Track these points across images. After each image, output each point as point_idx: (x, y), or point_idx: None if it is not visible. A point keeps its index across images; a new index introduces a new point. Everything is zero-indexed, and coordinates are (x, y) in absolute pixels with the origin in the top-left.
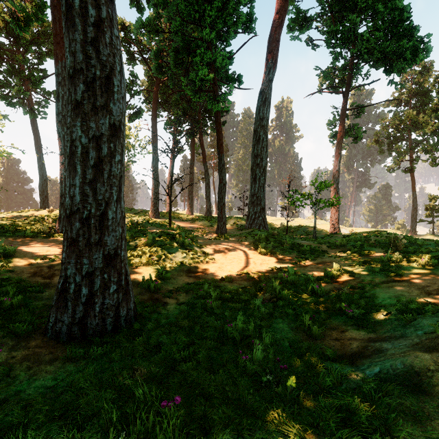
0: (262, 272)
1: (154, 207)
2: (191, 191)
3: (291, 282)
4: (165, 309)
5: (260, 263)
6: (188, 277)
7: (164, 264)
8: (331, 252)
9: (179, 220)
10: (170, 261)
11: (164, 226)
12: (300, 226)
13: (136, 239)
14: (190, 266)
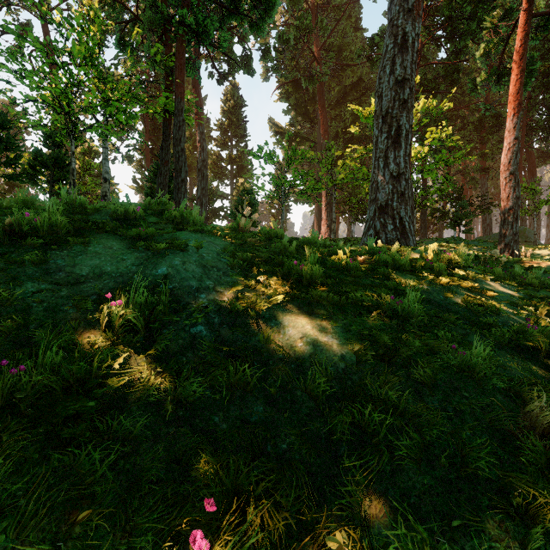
0: None
1: None
2: None
3: None
4: None
5: None
6: None
7: None
8: None
9: None
10: None
11: None
12: None
13: None
14: None
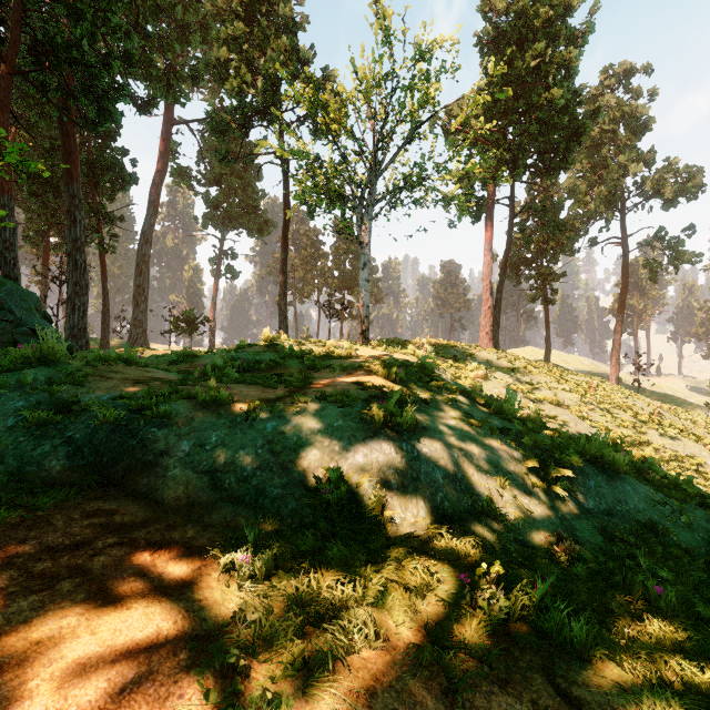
0: None
1: None
2: (44, 306)
3: None
4: None
5: None
6: None
7: None
8: None
9: None
10: None
11: None
12: None
13: None
14: None
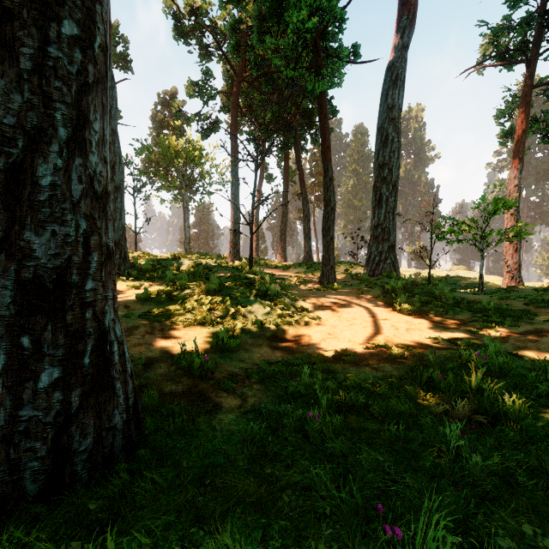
0: (416, 346)
1: (234, 249)
2: (284, 229)
3: (497, 372)
4: (210, 423)
5: (405, 329)
6: (271, 349)
7: (231, 324)
8: (540, 312)
9: (267, 267)
10: (243, 320)
11: (243, 270)
12: (448, 276)
13: (196, 284)
14: (276, 329)
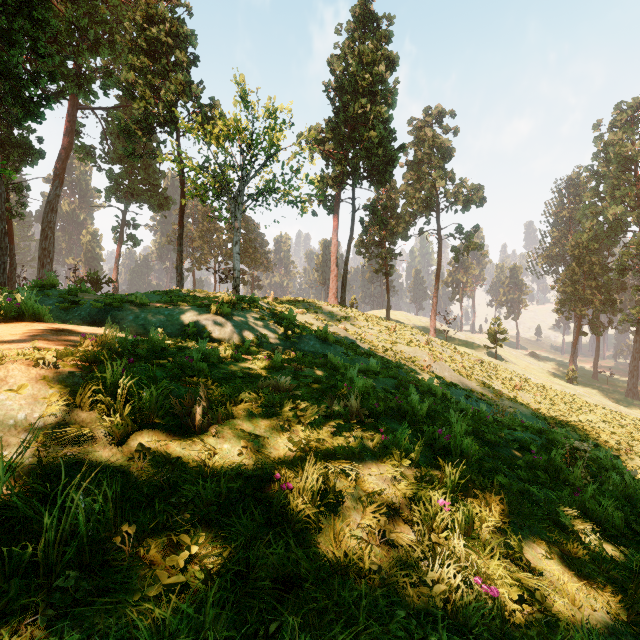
0: None
1: None
2: None
3: None
4: None
5: None
6: None
7: None
8: None
9: None
10: None
11: None
12: None
13: None
14: None
